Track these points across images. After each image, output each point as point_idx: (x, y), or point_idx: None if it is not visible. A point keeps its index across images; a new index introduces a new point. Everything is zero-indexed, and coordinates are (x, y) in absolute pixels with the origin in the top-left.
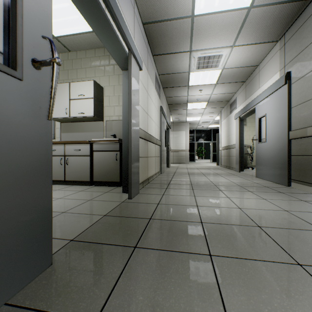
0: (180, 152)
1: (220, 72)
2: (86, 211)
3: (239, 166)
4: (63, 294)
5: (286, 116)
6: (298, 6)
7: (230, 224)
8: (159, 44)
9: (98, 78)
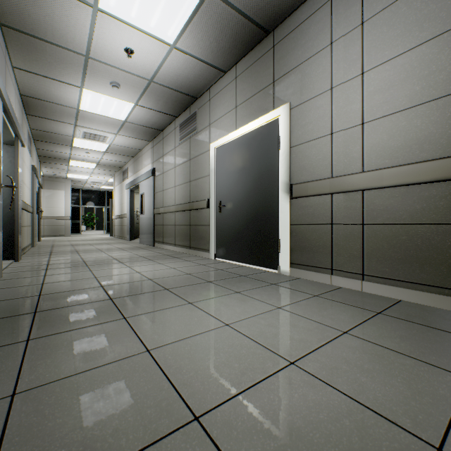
0: (56, 220)
1: (108, 145)
2: None
3: (129, 236)
4: (24, 276)
5: (153, 198)
6: (155, 131)
7: (101, 260)
8: (39, 111)
9: None
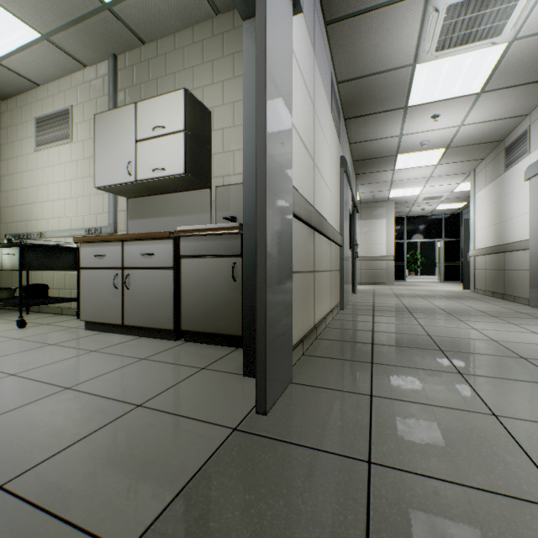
0: (374, 262)
1: (500, 53)
2: (75, 494)
3: None
4: None
5: None
6: None
7: None
8: None
9: (200, 91)
